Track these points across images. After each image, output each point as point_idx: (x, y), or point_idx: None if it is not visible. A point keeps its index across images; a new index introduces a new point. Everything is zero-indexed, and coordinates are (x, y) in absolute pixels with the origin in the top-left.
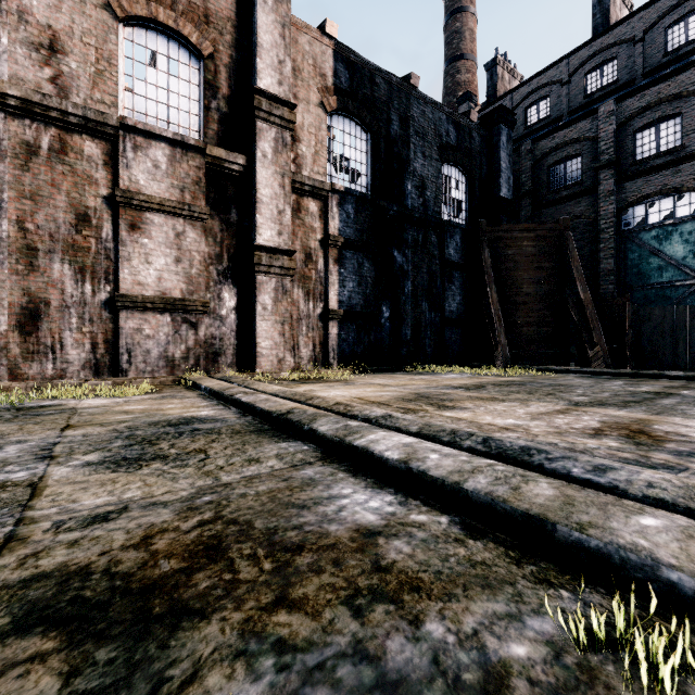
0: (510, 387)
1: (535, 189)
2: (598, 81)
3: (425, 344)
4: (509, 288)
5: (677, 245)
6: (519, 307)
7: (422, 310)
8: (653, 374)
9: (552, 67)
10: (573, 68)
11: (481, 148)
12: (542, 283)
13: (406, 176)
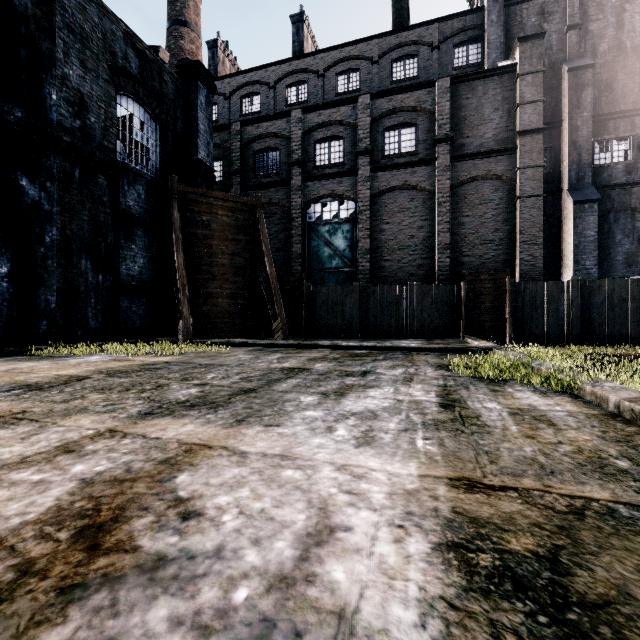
0: (128, 376)
1: (244, 170)
2: (296, 97)
3: (86, 315)
4: (205, 256)
5: (340, 240)
6: (215, 278)
7: (81, 269)
8: (311, 344)
9: (262, 69)
10: (278, 77)
11: (176, 97)
12: (237, 256)
13: (48, 78)
